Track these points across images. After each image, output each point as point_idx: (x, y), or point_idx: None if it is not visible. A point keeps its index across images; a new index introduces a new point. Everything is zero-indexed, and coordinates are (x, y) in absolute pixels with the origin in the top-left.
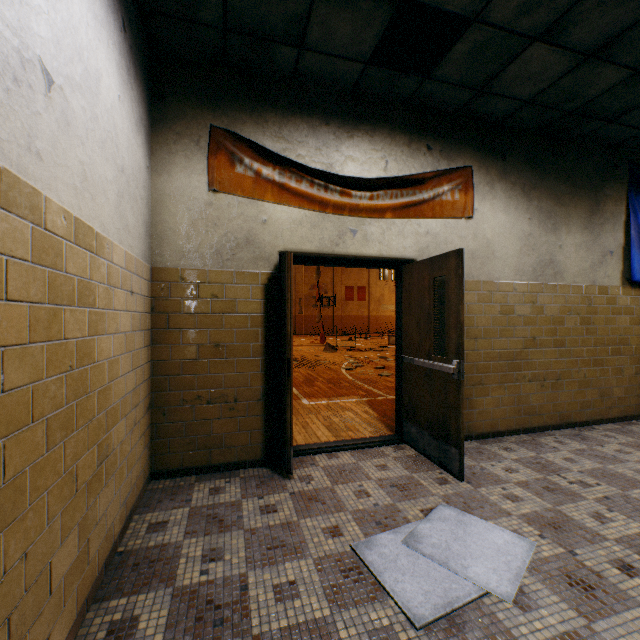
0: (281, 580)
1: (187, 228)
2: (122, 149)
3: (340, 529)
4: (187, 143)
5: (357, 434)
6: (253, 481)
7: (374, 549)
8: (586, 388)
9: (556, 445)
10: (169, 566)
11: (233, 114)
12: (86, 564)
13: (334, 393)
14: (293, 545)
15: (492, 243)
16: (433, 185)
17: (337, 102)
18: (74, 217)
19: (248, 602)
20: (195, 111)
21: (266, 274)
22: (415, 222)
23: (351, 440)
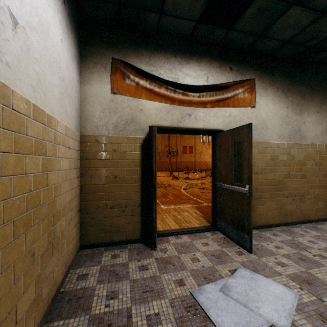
0: (150, 312)
1: (99, 113)
2: (63, 69)
3: (183, 281)
4: (99, 67)
5: (191, 225)
6: (135, 251)
7: (203, 294)
8: (318, 201)
9: (302, 233)
10: (88, 301)
11: (124, 51)
12: (40, 302)
13: (178, 202)
14: (157, 290)
15: (266, 121)
16: (233, 89)
17: (180, 44)
18: (32, 103)
19: (131, 326)
20: (104, 50)
21: (142, 138)
22: (223, 109)
23: (188, 228)
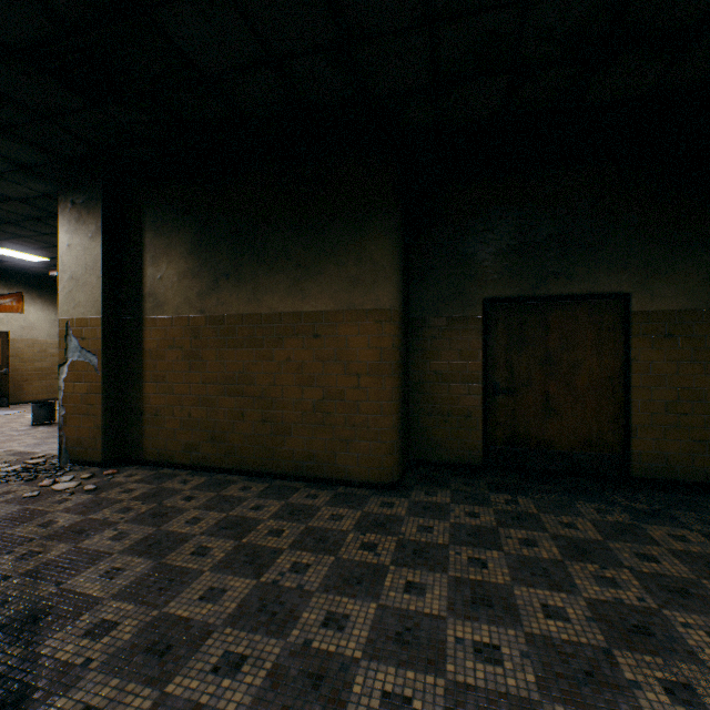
0: None
1: None
2: None
3: None
4: None
5: None
6: None
7: None
8: None
9: None
10: None
11: None
12: None
13: None
14: None
15: (36, 323)
16: (1, 299)
17: None
18: None
19: None
20: None
21: None
22: None
23: None
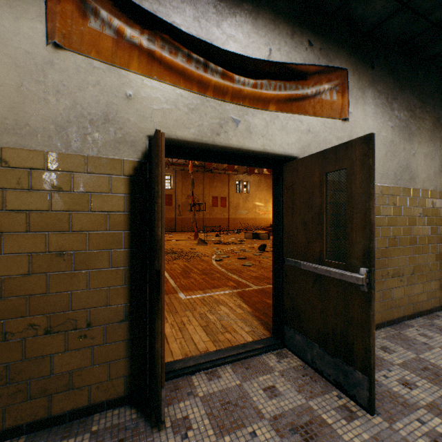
0: None
1: (12, 91)
2: None
3: None
4: None
5: (235, 337)
6: (108, 441)
7: None
8: (431, 280)
9: (424, 340)
10: None
11: None
12: None
13: (208, 285)
14: None
15: None
16: (314, 82)
17: None
18: None
19: None
20: None
21: (131, 162)
22: (297, 118)
23: (231, 349)
